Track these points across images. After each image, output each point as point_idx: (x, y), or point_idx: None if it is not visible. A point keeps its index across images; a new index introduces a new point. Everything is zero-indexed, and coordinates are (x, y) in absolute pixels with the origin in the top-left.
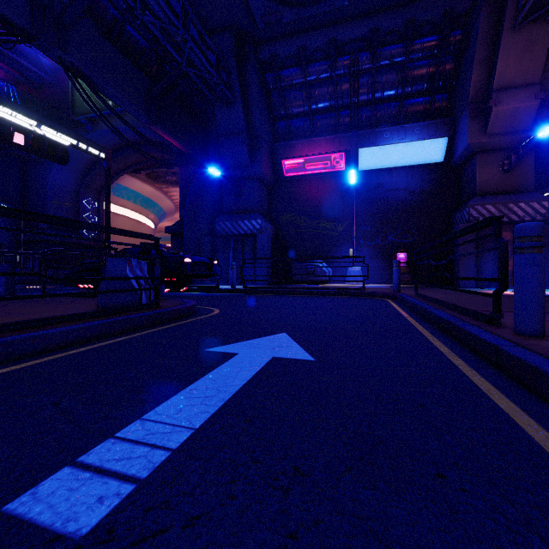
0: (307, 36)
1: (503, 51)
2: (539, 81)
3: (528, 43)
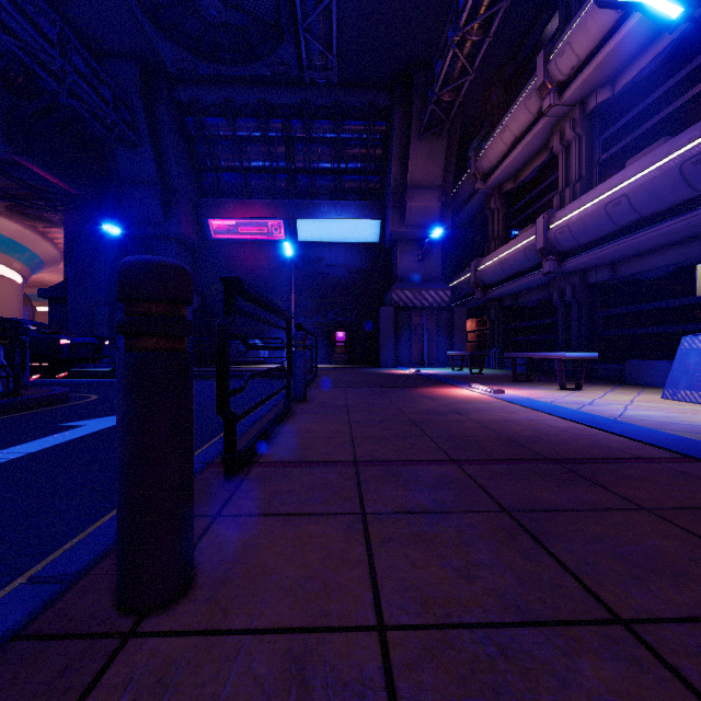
0: (233, 89)
1: (413, 154)
2: (441, 185)
3: (431, 152)
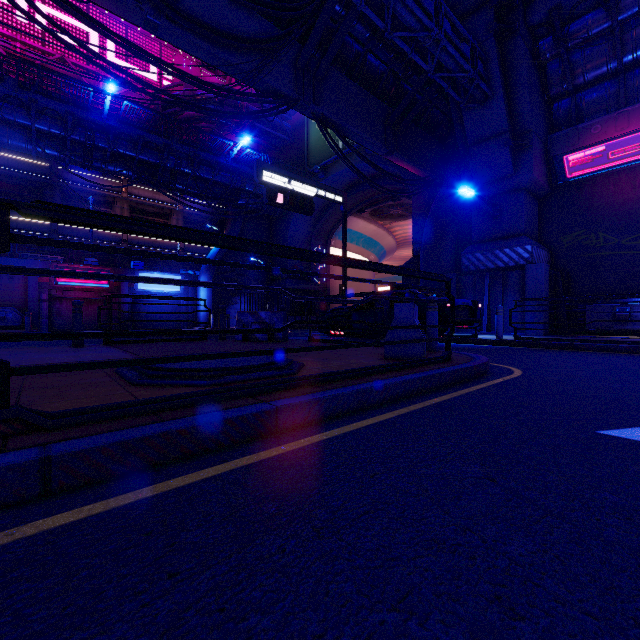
0: None
1: None
2: None
3: None
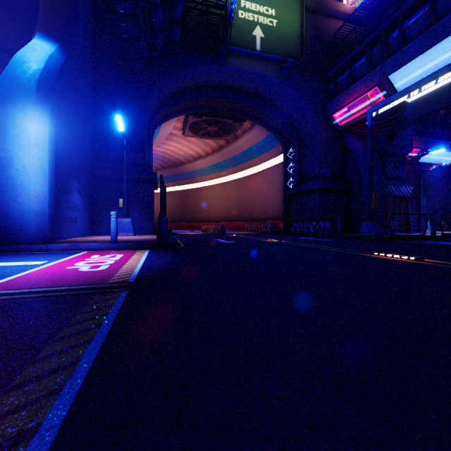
0: None
1: None
2: None
3: None
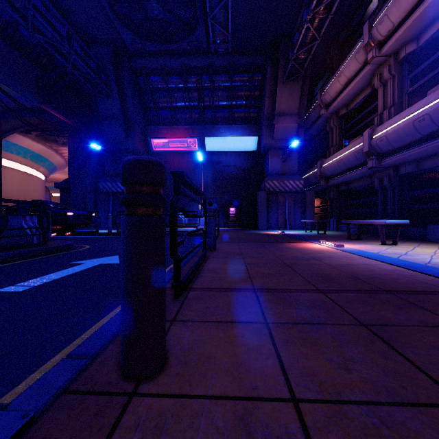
0: (167, 58)
1: (279, 93)
2: (297, 113)
3: (290, 92)
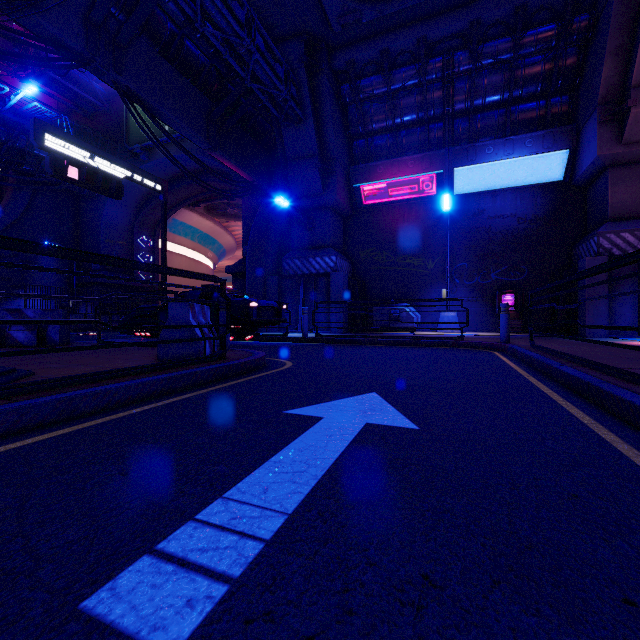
0: (391, 37)
1: None
2: None
3: None
